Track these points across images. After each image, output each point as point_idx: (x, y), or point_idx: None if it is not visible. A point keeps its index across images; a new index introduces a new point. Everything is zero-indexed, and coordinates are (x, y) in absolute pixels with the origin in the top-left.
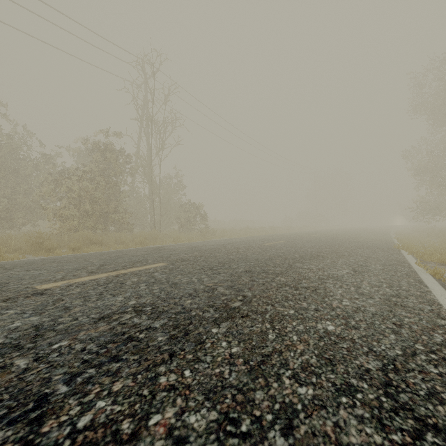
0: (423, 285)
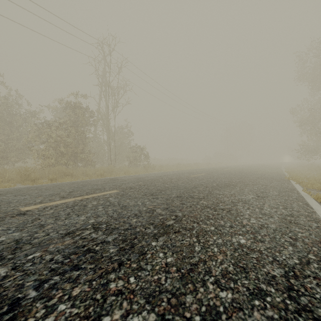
0: (309, 207)
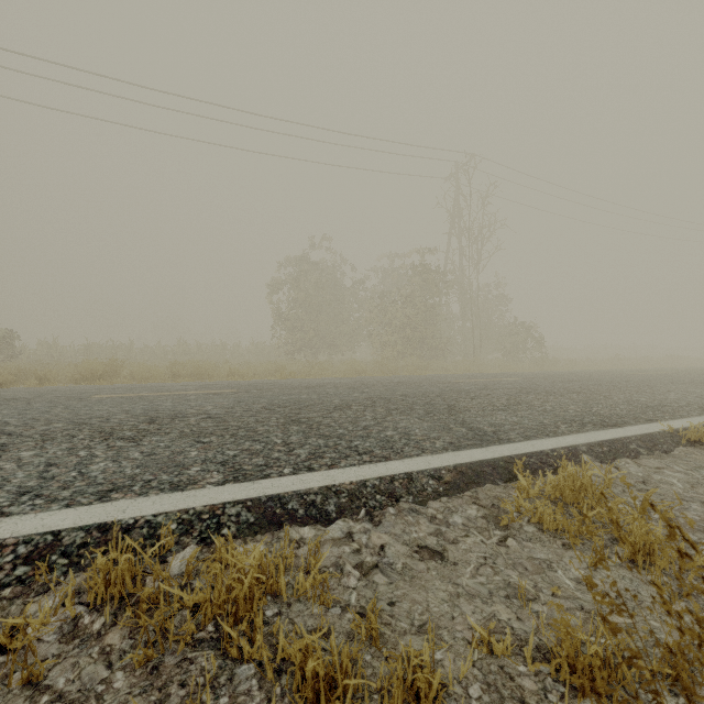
0: None
